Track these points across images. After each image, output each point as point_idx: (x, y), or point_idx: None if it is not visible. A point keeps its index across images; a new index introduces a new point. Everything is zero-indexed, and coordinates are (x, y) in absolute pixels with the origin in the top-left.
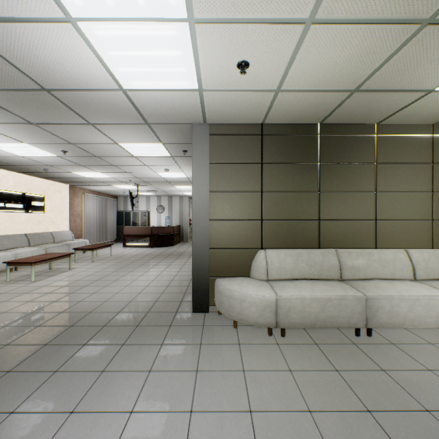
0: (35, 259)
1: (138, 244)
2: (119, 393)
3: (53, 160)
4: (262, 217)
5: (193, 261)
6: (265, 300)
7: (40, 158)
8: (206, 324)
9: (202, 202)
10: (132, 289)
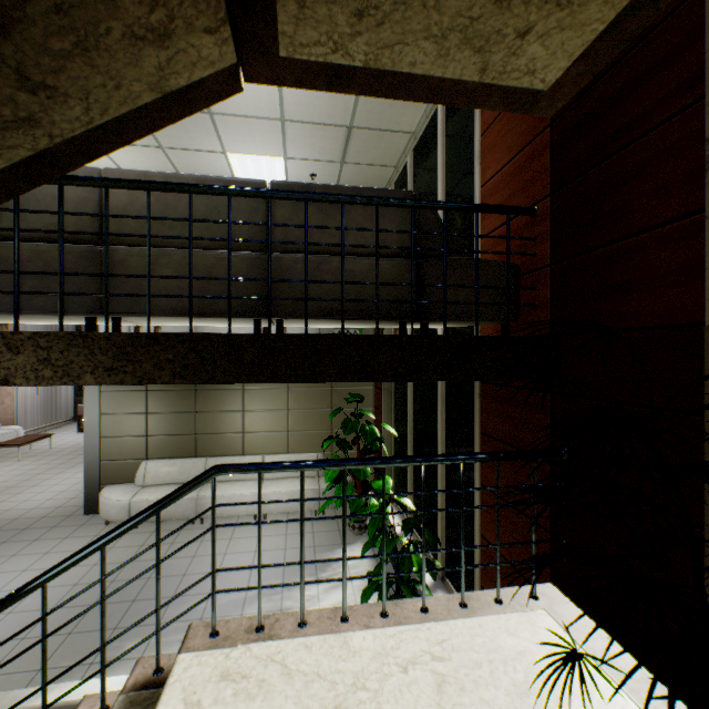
0: None
1: None
2: None
3: None
4: (148, 433)
5: (86, 472)
6: (122, 503)
7: None
8: (86, 523)
9: (93, 423)
10: (44, 496)
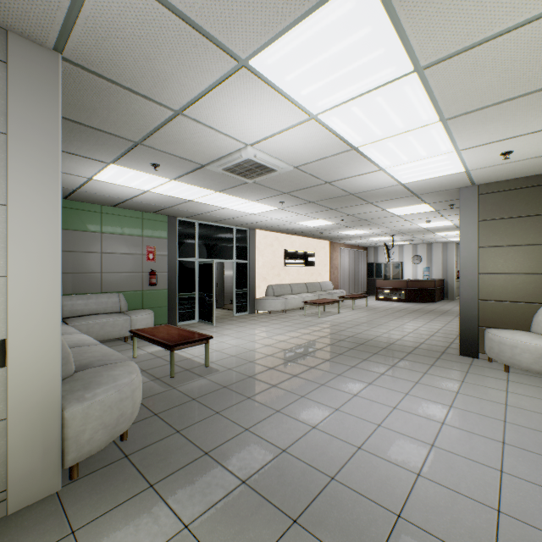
0: (319, 301)
1: (391, 298)
2: (406, 375)
3: (329, 226)
4: None
5: (460, 310)
6: (540, 348)
7: (322, 226)
8: (473, 364)
9: (469, 257)
10: (396, 332)
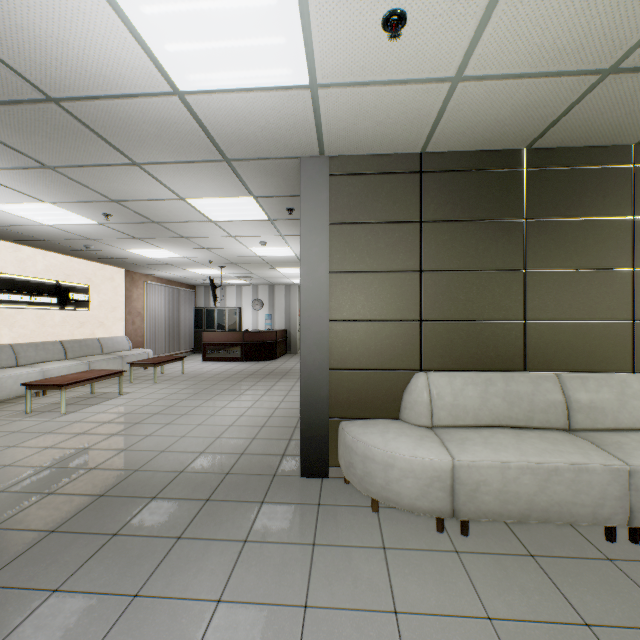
0: (67, 380)
1: (223, 357)
2: None
3: (93, 231)
4: (421, 315)
5: (302, 390)
6: (431, 466)
7: (74, 227)
8: (323, 501)
9: (316, 289)
10: (206, 431)
